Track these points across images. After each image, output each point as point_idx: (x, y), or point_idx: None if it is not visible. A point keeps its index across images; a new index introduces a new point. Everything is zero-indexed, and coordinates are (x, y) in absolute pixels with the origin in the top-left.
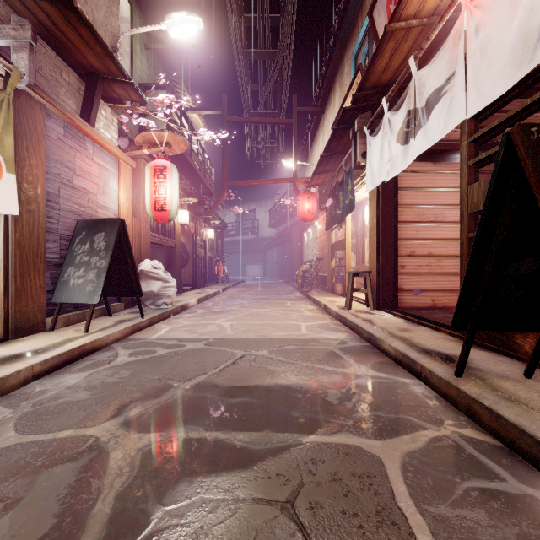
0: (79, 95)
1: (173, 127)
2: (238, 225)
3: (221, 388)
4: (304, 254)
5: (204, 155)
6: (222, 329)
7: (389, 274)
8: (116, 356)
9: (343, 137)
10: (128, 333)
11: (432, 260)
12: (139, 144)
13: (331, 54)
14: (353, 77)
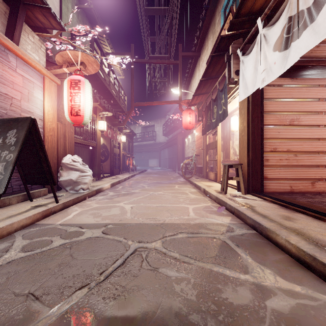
0: (5, 18)
1: (88, 53)
2: (143, 135)
3: (96, 324)
4: (185, 152)
5: (119, 86)
6: (123, 212)
7: (257, 166)
8: (6, 250)
9: (218, 64)
10: (38, 218)
11: (290, 155)
12: (60, 64)
13: (206, 11)
14: (225, 19)
